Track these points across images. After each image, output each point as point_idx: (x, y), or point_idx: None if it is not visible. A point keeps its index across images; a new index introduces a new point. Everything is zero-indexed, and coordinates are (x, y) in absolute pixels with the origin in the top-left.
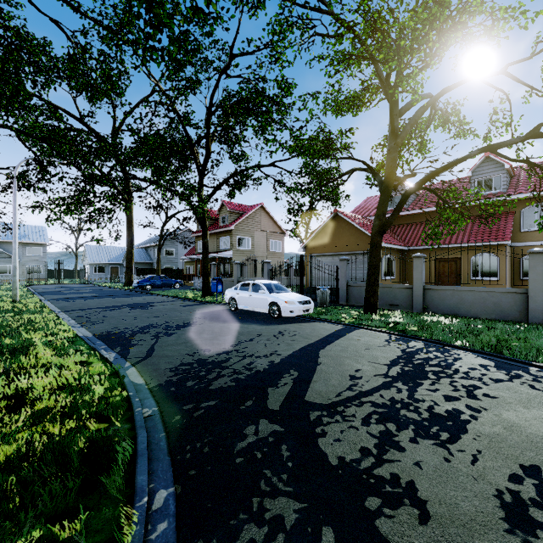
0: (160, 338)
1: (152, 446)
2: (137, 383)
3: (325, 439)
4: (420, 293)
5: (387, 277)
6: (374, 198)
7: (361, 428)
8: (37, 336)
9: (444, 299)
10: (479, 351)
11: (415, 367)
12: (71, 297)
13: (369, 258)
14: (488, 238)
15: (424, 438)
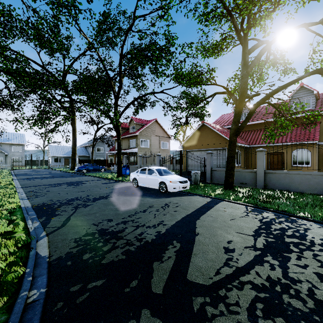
0: (78, 208)
1: None
2: (42, 255)
3: None
4: (262, 176)
5: (236, 165)
6: (226, 115)
7: None
8: None
9: (279, 180)
10: (320, 222)
11: (276, 238)
12: (34, 177)
13: (228, 151)
14: (303, 139)
15: None
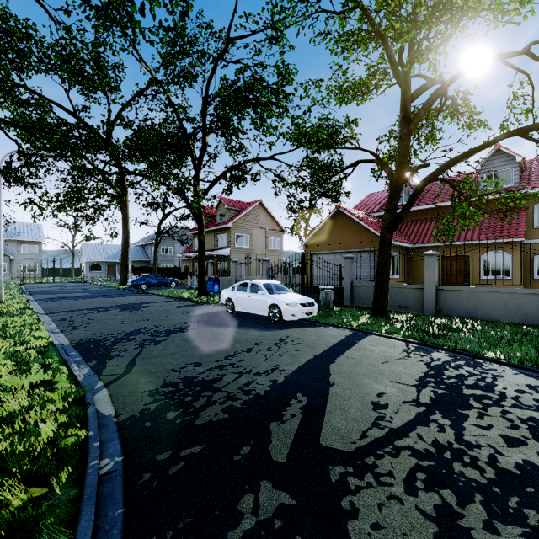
0: (145, 347)
1: (99, 538)
2: (105, 413)
3: (358, 524)
4: (432, 294)
5: (392, 276)
6: (376, 195)
7: (406, 500)
8: (5, 345)
9: (459, 301)
10: (519, 366)
11: (450, 390)
12: (61, 297)
13: (378, 256)
14: (500, 235)
15: (504, 521)
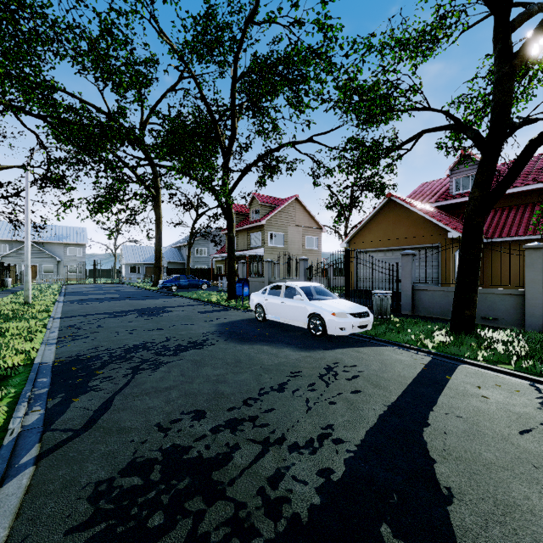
0: (139, 373)
1: None
2: None
3: None
4: (539, 303)
5: None
6: (432, 183)
7: None
8: None
9: None
10: None
11: None
12: (90, 298)
13: (462, 249)
14: None
15: None
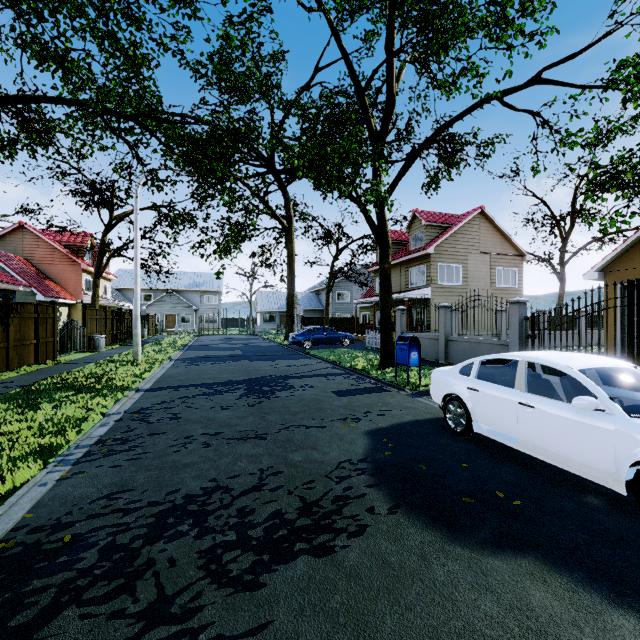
0: None
1: None
2: None
3: None
4: None
5: None
6: None
7: None
8: None
9: None
10: None
11: None
12: (207, 356)
13: None
14: None
15: None
